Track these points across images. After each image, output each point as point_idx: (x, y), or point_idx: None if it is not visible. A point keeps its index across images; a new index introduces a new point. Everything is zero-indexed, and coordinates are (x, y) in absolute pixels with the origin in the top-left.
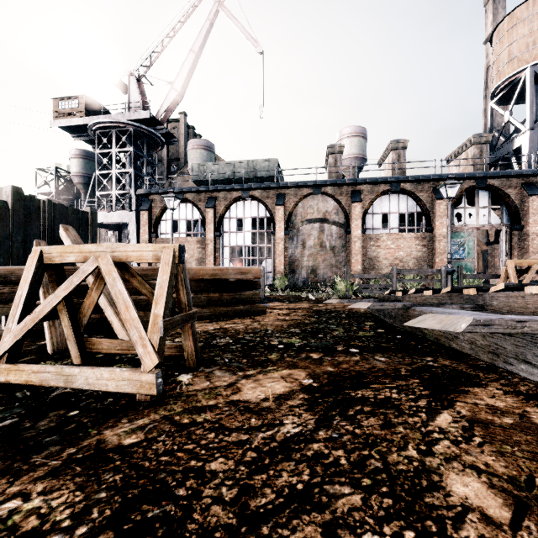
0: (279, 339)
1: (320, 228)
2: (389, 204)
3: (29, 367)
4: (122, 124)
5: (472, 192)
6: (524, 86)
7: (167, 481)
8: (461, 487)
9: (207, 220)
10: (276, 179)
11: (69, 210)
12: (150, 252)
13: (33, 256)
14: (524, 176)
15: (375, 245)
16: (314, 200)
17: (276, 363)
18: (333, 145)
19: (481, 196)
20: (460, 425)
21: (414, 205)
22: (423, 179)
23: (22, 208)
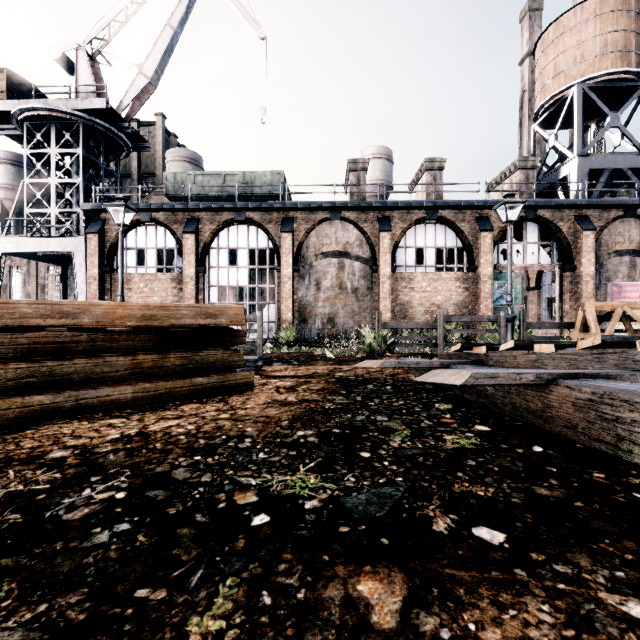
0: (263, 475)
1: (339, 264)
2: (425, 236)
3: None
4: (64, 115)
5: (517, 227)
6: (569, 107)
7: None
8: None
9: (185, 250)
10: (281, 197)
11: None
12: None
13: None
14: (577, 208)
15: (408, 288)
16: (332, 227)
17: None
18: (355, 159)
19: (529, 229)
20: None
21: (453, 238)
22: (465, 205)
23: None
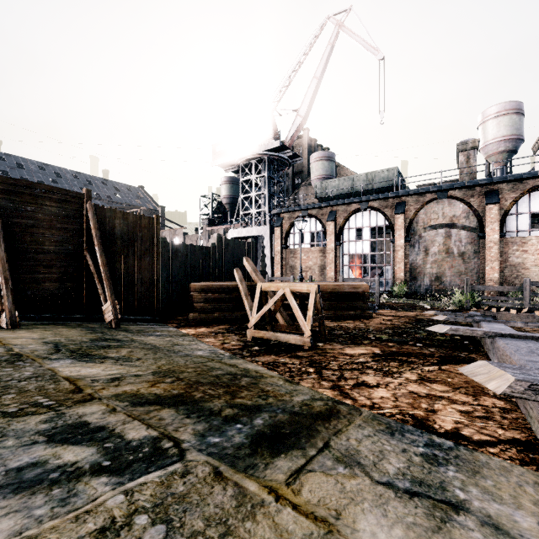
0: (374, 334)
1: (446, 233)
2: None
3: (262, 332)
4: (259, 155)
5: None
6: None
7: (320, 362)
8: (408, 375)
9: (328, 232)
10: (395, 188)
11: (241, 243)
12: (305, 288)
13: (258, 287)
14: None
15: (519, 250)
16: (439, 205)
17: (365, 344)
18: (464, 141)
19: None
20: (433, 369)
21: None
22: None
23: (221, 246)
